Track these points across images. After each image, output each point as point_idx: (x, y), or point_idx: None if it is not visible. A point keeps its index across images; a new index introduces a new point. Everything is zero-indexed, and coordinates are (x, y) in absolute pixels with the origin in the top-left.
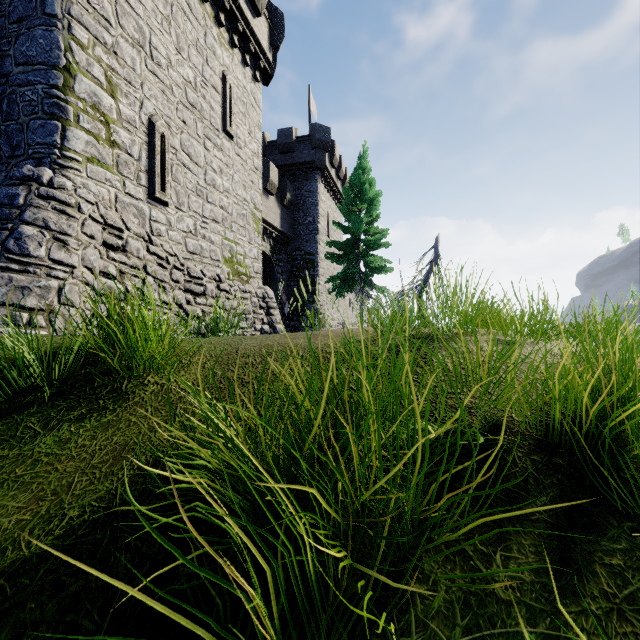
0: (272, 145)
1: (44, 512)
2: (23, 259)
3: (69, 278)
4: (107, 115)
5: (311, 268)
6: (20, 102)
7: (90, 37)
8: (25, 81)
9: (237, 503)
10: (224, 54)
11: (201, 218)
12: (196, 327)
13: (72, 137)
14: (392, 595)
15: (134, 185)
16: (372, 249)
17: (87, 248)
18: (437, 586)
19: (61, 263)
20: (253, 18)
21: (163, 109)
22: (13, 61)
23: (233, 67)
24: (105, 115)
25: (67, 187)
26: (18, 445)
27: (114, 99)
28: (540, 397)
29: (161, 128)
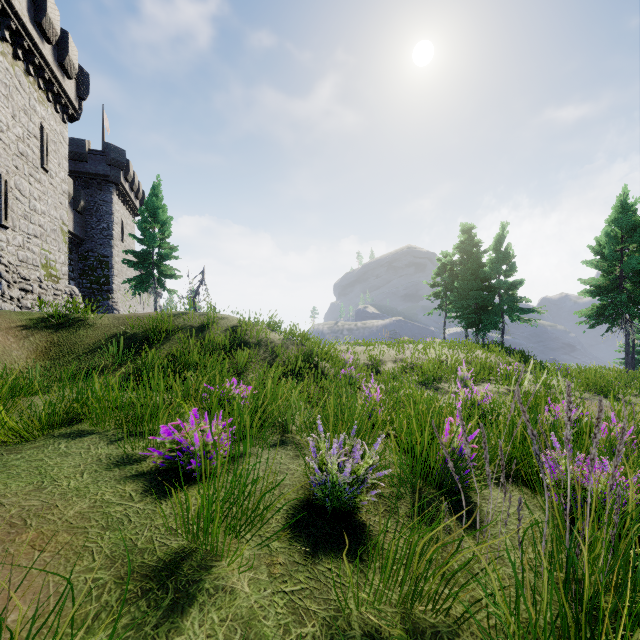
0: None
1: (97, 340)
2: None
3: None
4: None
5: (106, 269)
6: None
7: None
8: None
9: (140, 336)
10: (42, 109)
11: (27, 235)
12: None
13: None
14: (168, 339)
15: None
16: (165, 260)
17: None
18: (175, 338)
19: None
20: (65, 80)
21: (5, 161)
22: None
23: (48, 117)
24: None
25: None
26: (74, 333)
27: None
28: (202, 322)
29: (5, 176)
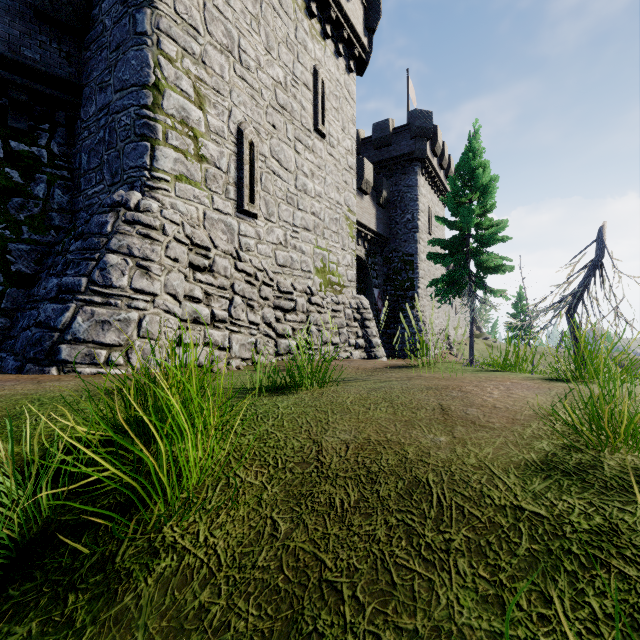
0: (367, 142)
1: None
2: (106, 290)
3: (150, 308)
4: (195, 129)
5: (410, 270)
6: (118, 129)
7: (178, 49)
8: (121, 107)
9: None
10: (316, 47)
11: (291, 227)
12: (285, 347)
13: (161, 156)
14: None
15: (222, 199)
16: (486, 245)
17: (170, 273)
18: None
19: (142, 292)
20: (346, 2)
21: (252, 115)
22: (113, 89)
23: (325, 60)
24: (193, 129)
25: (153, 209)
26: None
27: (202, 111)
28: None
29: (250, 135)
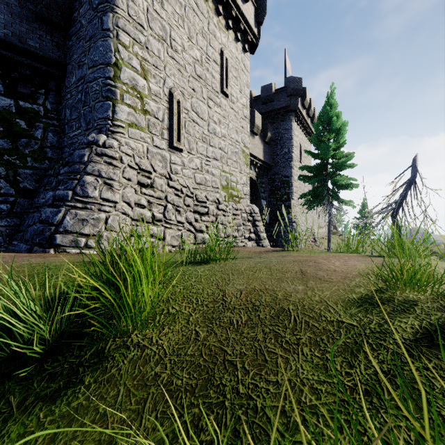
0: (257, 99)
1: None
2: (84, 199)
3: (113, 211)
4: (141, 92)
5: (286, 187)
6: (90, 93)
7: (130, 40)
8: (93, 78)
9: None
10: (222, 35)
11: (205, 158)
12: (201, 238)
13: (119, 111)
14: None
15: (159, 139)
16: (339, 170)
17: (126, 188)
18: None
19: (108, 200)
20: (243, 4)
21: (179, 82)
22: (87, 67)
23: (228, 44)
24: (140, 92)
25: (114, 146)
26: None
27: (146, 80)
28: None
29: (177, 96)
